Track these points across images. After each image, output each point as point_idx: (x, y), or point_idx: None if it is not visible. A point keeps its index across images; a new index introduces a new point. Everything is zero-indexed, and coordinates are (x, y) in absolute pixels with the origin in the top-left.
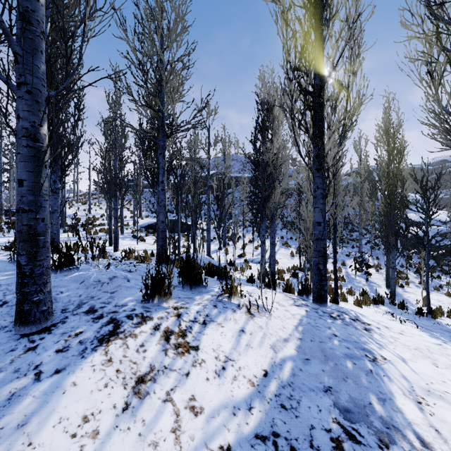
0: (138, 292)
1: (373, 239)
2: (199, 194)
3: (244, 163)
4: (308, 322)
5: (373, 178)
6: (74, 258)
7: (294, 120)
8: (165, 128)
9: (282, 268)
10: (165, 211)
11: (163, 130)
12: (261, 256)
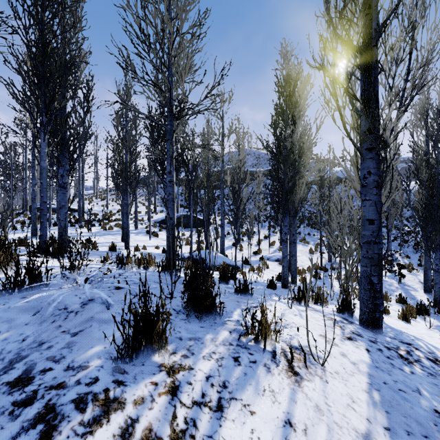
0: (117, 330)
1: (402, 236)
2: (213, 188)
3: (257, 157)
4: (382, 380)
5: (398, 170)
6: (40, 271)
7: (339, 83)
8: (173, 110)
9: (301, 267)
10: (173, 205)
11: (171, 113)
12: (282, 256)
